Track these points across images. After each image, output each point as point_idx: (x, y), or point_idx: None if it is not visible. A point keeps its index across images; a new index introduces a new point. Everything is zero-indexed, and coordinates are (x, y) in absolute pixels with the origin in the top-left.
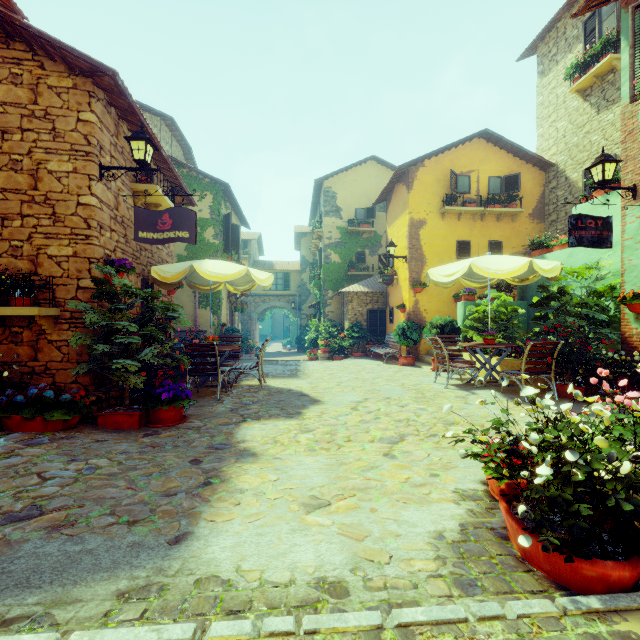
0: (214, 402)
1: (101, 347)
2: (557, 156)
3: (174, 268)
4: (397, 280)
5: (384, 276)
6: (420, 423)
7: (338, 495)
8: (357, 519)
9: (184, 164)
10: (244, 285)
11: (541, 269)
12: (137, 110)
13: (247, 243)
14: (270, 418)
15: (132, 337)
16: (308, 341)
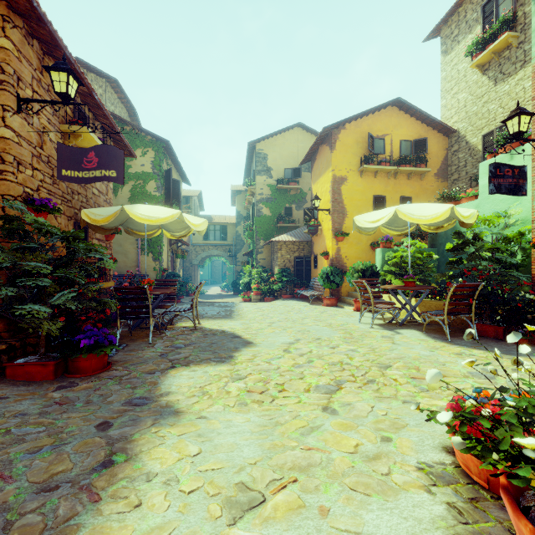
0: (145, 346)
1: (4, 290)
2: (458, 123)
3: (106, 211)
4: (321, 230)
5: (310, 226)
6: (354, 367)
7: (274, 481)
8: (303, 534)
9: (127, 121)
10: (180, 231)
11: (461, 215)
12: (60, 42)
13: (189, 199)
14: (200, 363)
15: (42, 279)
16: (242, 285)
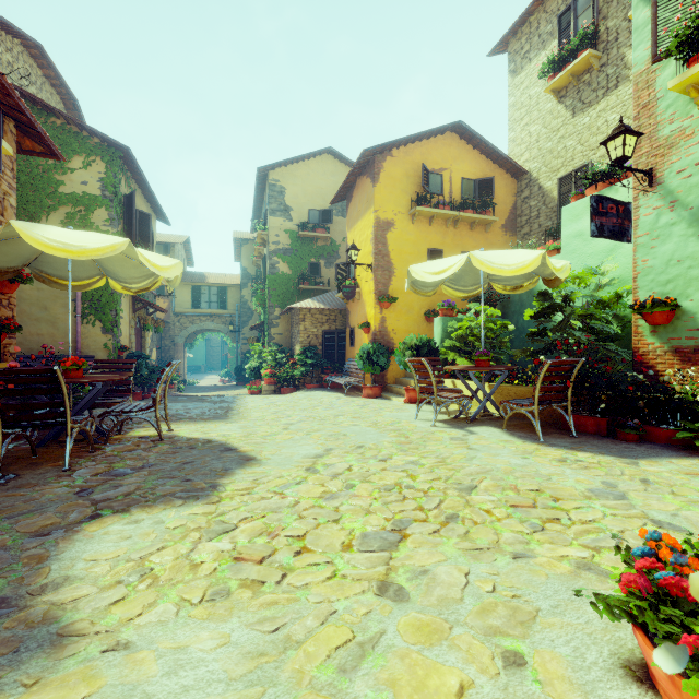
0: (54, 475)
1: None
2: (530, 163)
3: None
4: (359, 294)
5: (345, 287)
6: (421, 492)
7: None
8: None
9: (56, 110)
10: (139, 281)
11: (552, 267)
12: None
13: (169, 247)
14: (153, 504)
15: None
16: (249, 370)
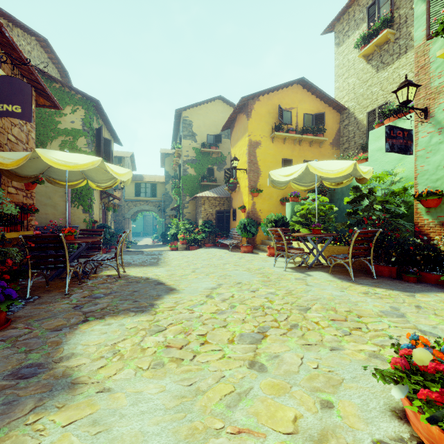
0: (60, 297)
1: None
2: (349, 102)
3: (17, 155)
4: (239, 188)
5: (229, 184)
6: (276, 310)
7: None
8: None
9: (56, 79)
10: (106, 182)
11: (361, 171)
12: None
13: (121, 159)
14: (117, 315)
15: None
16: (170, 235)
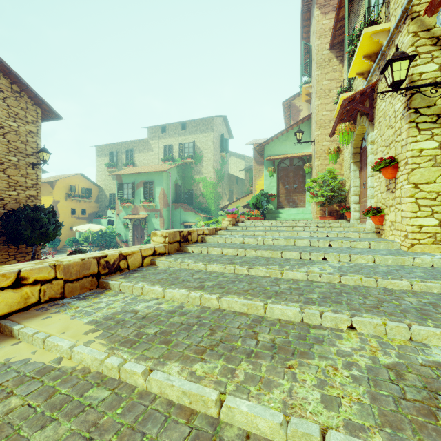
0: None
1: None
2: (102, 185)
3: None
4: None
5: None
6: None
7: None
8: None
9: None
10: None
11: (103, 229)
12: None
13: None
14: None
15: None
16: None
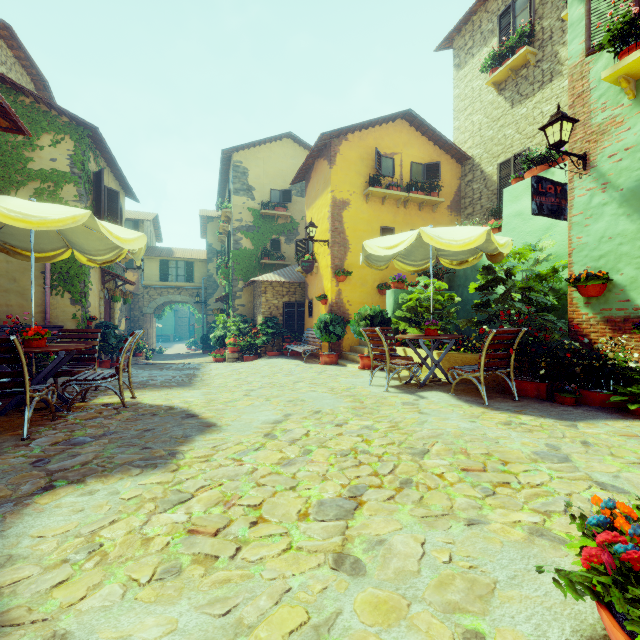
0: (11, 445)
1: None
2: (473, 149)
3: None
4: (317, 268)
5: (303, 262)
6: (376, 457)
7: None
8: None
9: (24, 89)
10: (104, 254)
11: (496, 242)
12: None
13: (138, 223)
14: (109, 474)
15: None
16: (214, 339)
